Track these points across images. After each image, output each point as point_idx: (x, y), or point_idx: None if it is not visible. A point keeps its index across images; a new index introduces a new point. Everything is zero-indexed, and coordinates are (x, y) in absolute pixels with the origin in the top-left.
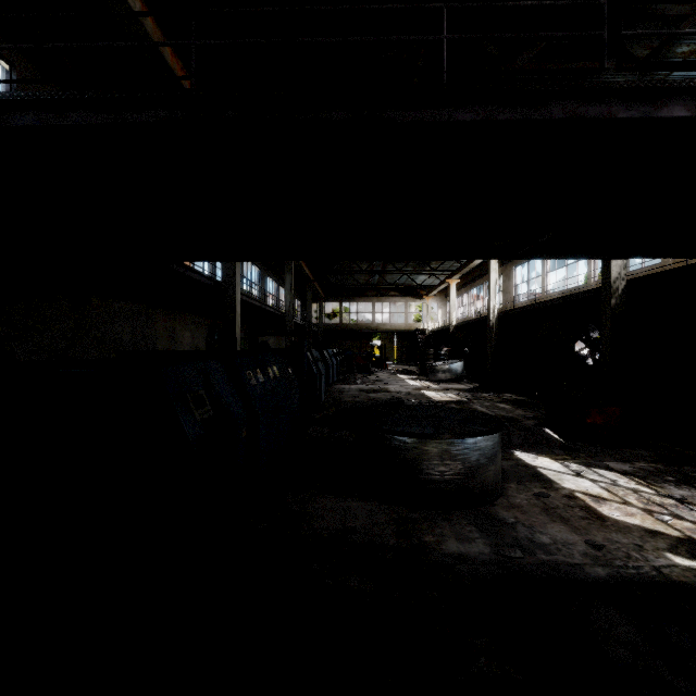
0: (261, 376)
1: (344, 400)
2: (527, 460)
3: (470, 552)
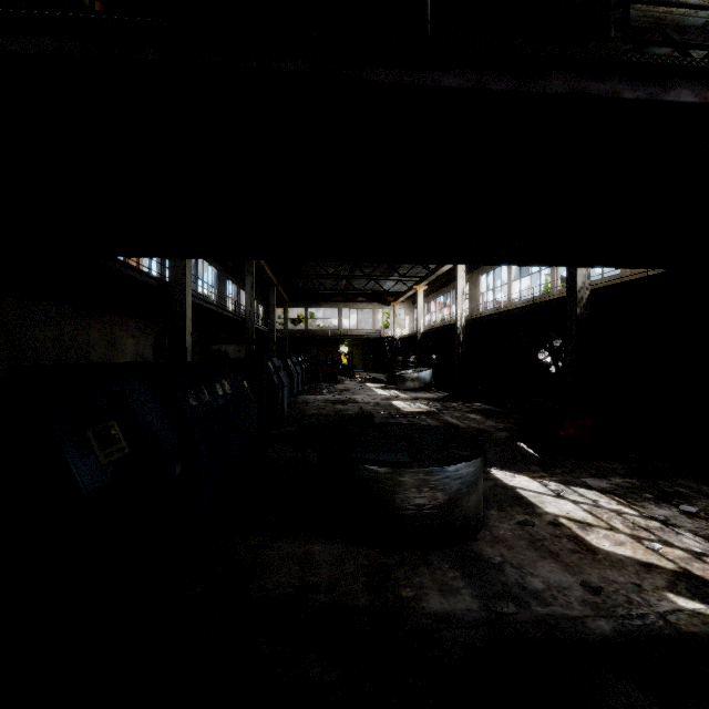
0: (206, 395)
1: (308, 413)
2: (505, 480)
3: (456, 610)
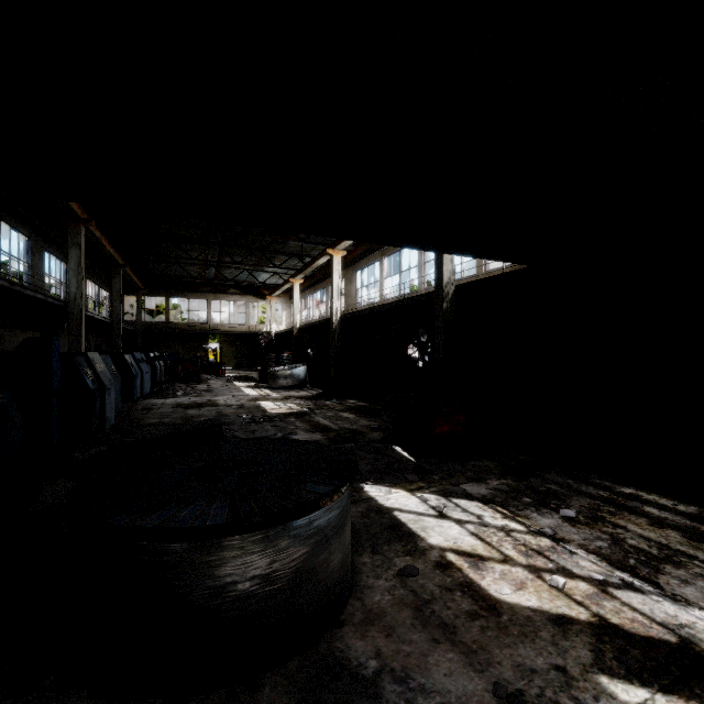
0: None
1: (145, 423)
2: (380, 499)
3: None
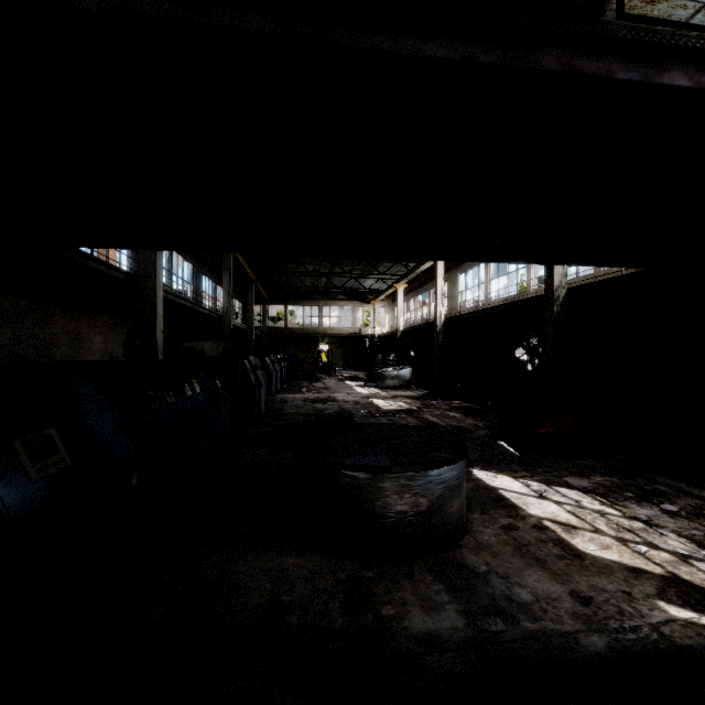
0: (170, 396)
1: (287, 412)
2: (487, 480)
3: (441, 630)
